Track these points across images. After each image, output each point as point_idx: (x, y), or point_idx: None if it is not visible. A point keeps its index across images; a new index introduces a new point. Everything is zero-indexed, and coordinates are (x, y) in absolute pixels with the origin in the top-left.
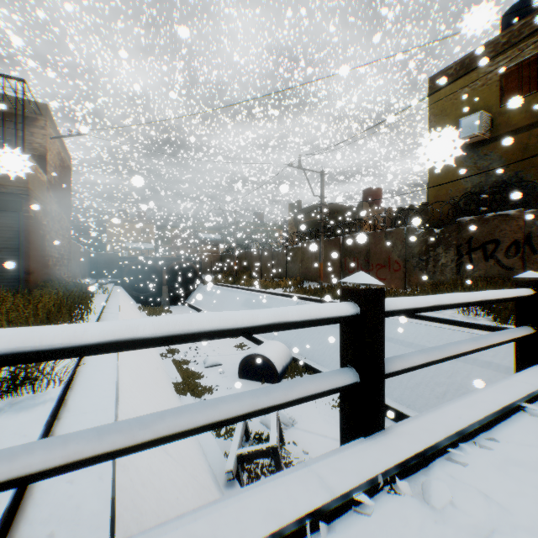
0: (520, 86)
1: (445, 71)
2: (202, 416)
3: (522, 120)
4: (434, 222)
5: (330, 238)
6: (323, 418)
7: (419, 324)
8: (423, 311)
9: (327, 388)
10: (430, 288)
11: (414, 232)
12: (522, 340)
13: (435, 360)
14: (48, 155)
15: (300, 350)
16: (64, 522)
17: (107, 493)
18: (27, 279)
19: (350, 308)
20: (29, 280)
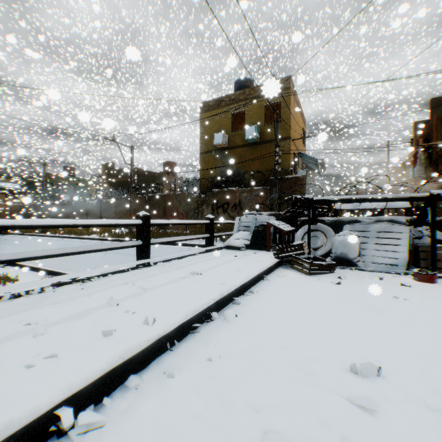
0: (243, 122)
1: (208, 102)
2: (95, 247)
3: (240, 142)
4: (203, 190)
5: (139, 195)
6: None
7: (190, 249)
8: (165, 225)
9: (132, 244)
10: (198, 229)
11: (192, 195)
12: (207, 239)
13: (170, 241)
14: None
15: None
16: None
17: None
18: None
19: (139, 221)
20: None
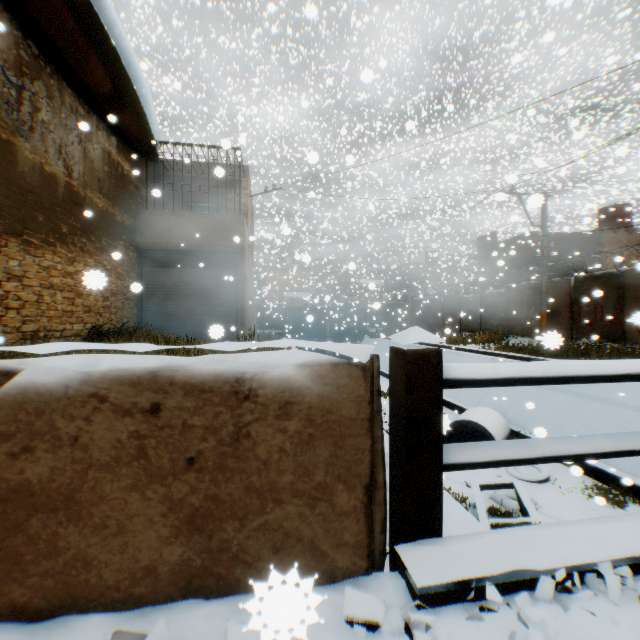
0: None
1: None
2: None
3: None
4: None
5: (552, 279)
6: (576, 507)
7: None
8: None
9: None
10: None
11: None
12: None
13: None
14: (248, 213)
15: (520, 422)
16: (448, 523)
17: (464, 511)
18: (241, 330)
19: None
20: (242, 330)
